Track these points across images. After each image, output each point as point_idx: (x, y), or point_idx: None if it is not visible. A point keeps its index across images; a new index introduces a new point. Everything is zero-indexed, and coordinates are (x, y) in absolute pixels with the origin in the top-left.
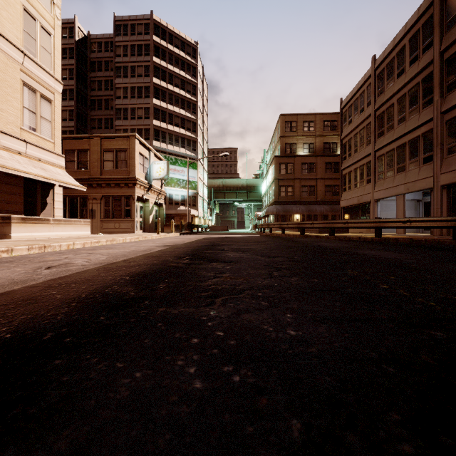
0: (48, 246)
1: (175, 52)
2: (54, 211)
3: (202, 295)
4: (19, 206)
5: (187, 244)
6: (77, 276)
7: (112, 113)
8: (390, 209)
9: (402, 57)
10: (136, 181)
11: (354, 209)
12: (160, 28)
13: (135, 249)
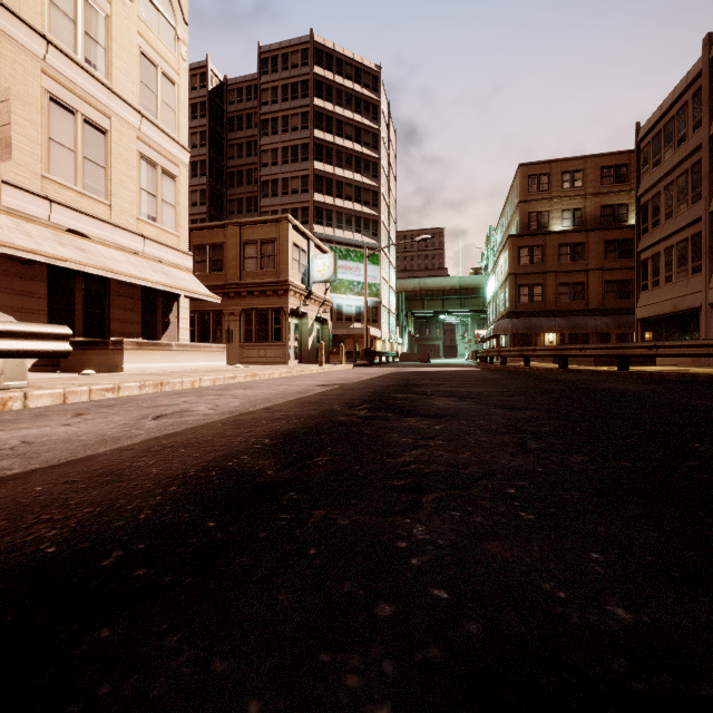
0: (165, 383)
1: (346, 86)
2: (179, 332)
3: (395, 485)
4: (135, 327)
5: (364, 383)
6: (191, 434)
7: (256, 189)
8: None
9: None
10: (289, 286)
11: (665, 323)
12: (324, 52)
13: (284, 389)
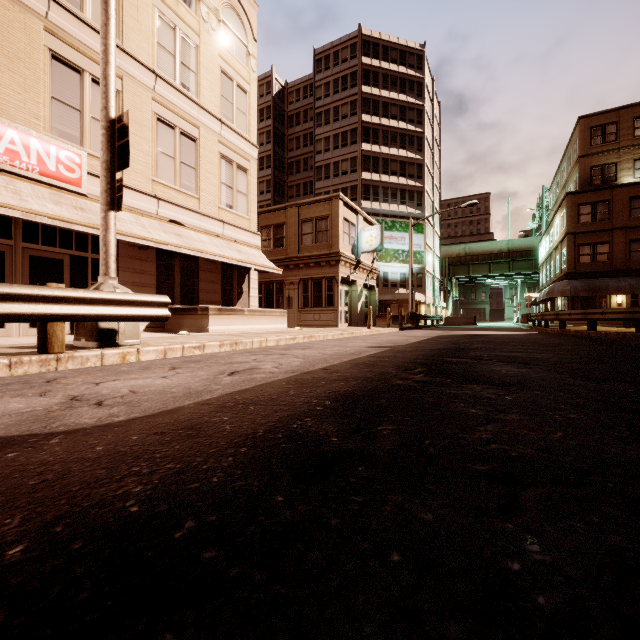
0: (239, 343)
1: (391, 70)
2: (250, 300)
3: (478, 470)
4: (217, 296)
5: (413, 346)
6: (260, 392)
7: (311, 175)
8: None
9: None
10: (340, 257)
11: None
12: (371, 43)
13: (338, 350)
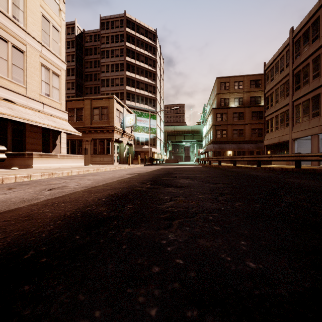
0: (54, 173)
1: (141, 38)
2: (61, 149)
3: (161, 217)
4: (39, 147)
5: (149, 173)
6: (67, 197)
7: (99, 83)
8: (305, 146)
9: (316, 26)
10: (114, 128)
11: (275, 147)
12: (131, 22)
13: (112, 175)
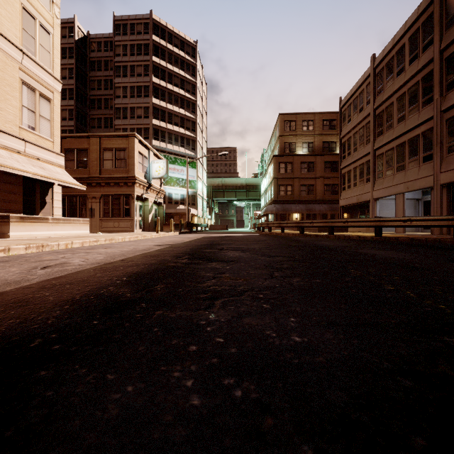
0: (45, 246)
1: (175, 51)
2: (53, 210)
3: (201, 297)
4: (18, 205)
5: (186, 243)
6: (72, 277)
7: (111, 112)
8: (389, 208)
9: (401, 56)
10: (135, 180)
11: (353, 208)
12: (160, 27)
13: (133, 248)
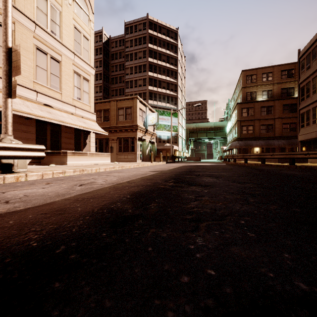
0: (84, 170)
1: (163, 38)
2: (90, 148)
3: (187, 218)
4: (72, 146)
5: (171, 170)
6: (95, 193)
7: (123, 85)
8: None
9: None
10: (137, 127)
11: (312, 142)
12: (153, 23)
13: (135, 173)
